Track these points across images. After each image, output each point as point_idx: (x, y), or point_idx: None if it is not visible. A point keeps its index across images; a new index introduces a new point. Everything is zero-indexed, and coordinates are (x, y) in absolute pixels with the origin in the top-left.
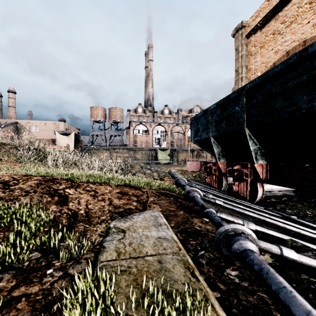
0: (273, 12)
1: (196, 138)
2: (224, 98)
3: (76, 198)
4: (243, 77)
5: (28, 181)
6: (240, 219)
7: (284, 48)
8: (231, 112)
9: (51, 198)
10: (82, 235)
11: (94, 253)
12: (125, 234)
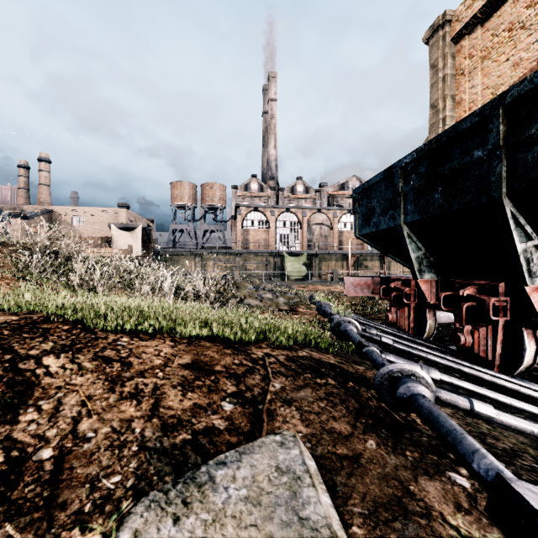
0: None
1: (367, 229)
2: (441, 136)
3: (59, 389)
4: (446, 117)
5: None
6: None
7: (533, 54)
8: (460, 165)
9: None
10: None
11: None
12: None
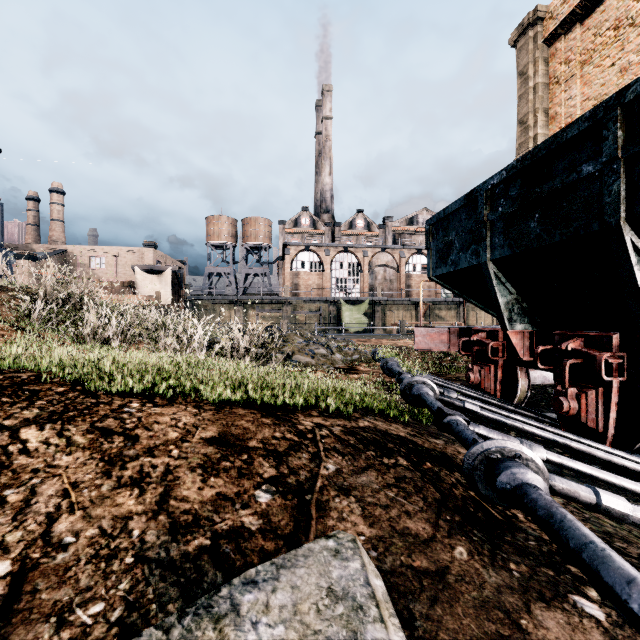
0: None
1: (443, 269)
2: (539, 148)
3: (36, 472)
4: (537, 135)
5: None
6: None
7: None
8: (563, 184)
9: None
10: None
11: None
12: None
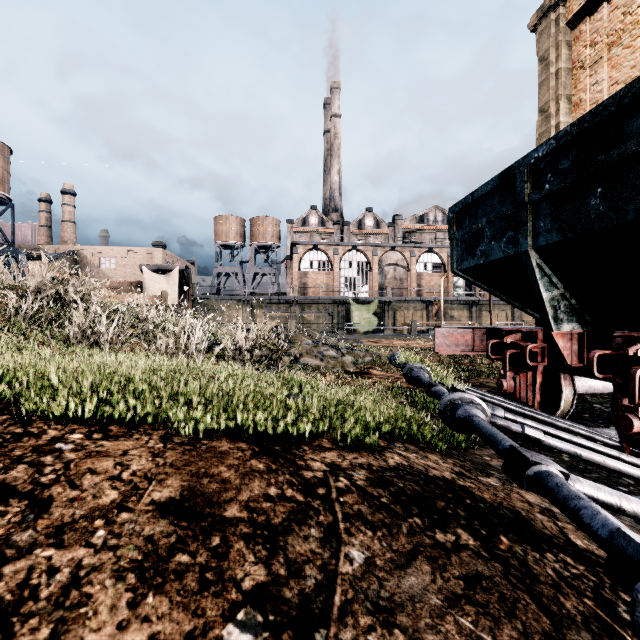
0: None
1: (471, 261)
2: (605, 105)
3: None
4: (560, 123)
5: None
6: None
7: None
8: None
9: None
10: None
11: None
12: None
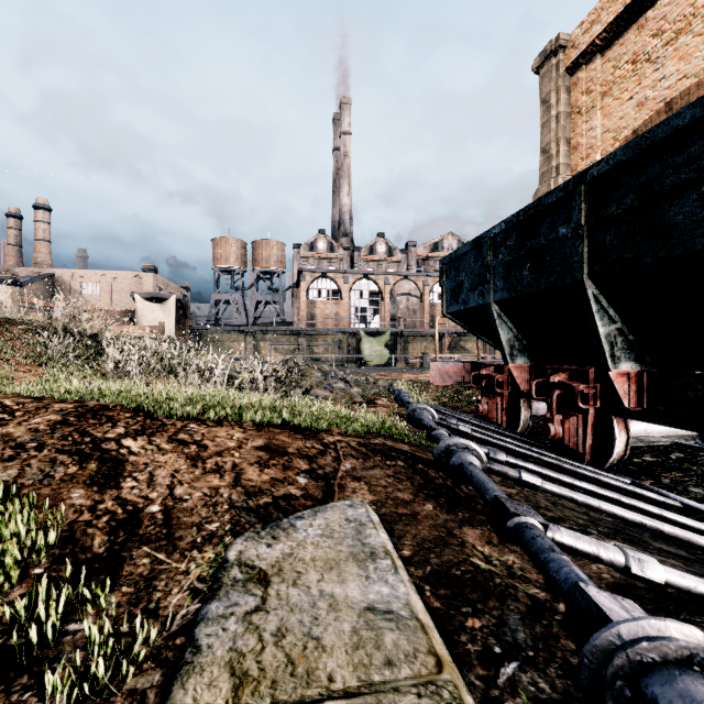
0: (633, 10)
1: (455, 307)
2: (529, 208)
3: (147, 464)
4: (560, 165)
5: (38, 415)
6: (615, 549)
7: (659, 93)
8: (546, 241)
9: (78, 467)
10: (140, 590)
11: (163, 668)
12: (266, 591)
